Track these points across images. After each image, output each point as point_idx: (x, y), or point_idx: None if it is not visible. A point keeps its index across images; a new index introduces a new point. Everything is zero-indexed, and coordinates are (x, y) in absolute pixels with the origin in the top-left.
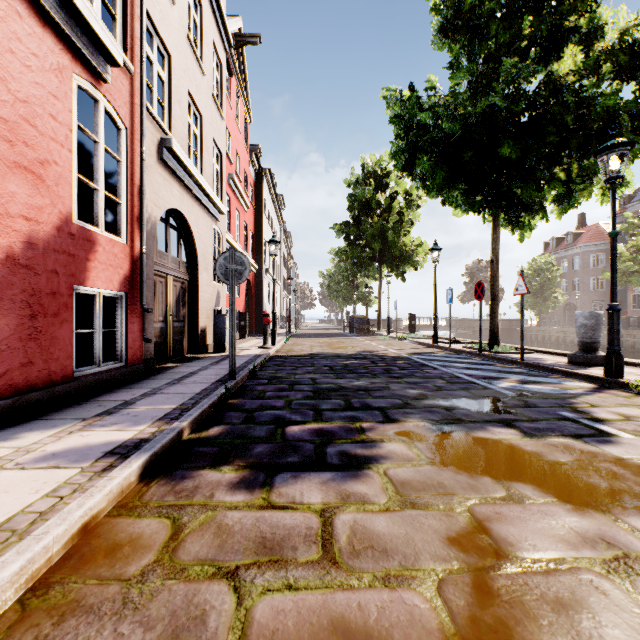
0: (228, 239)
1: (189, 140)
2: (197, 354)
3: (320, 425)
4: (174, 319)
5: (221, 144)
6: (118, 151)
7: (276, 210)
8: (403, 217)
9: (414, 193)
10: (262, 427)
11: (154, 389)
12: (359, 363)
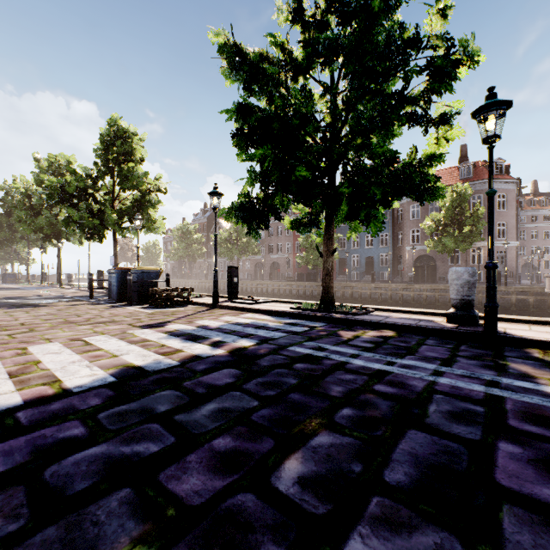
0: None
1: None
2: None
3: None
4: None
5: None
6: None
7: None
8: None
9: None
10: None
11: None
12: None
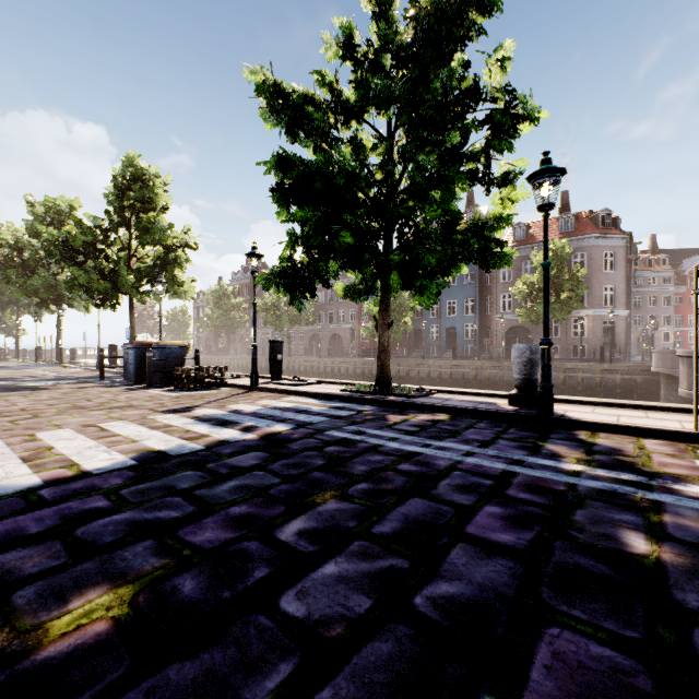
0: None
1: None
2: None
3: None
4: None
5: None
6: None
7: None
8: None
9: None
10: None
11: None
12: None
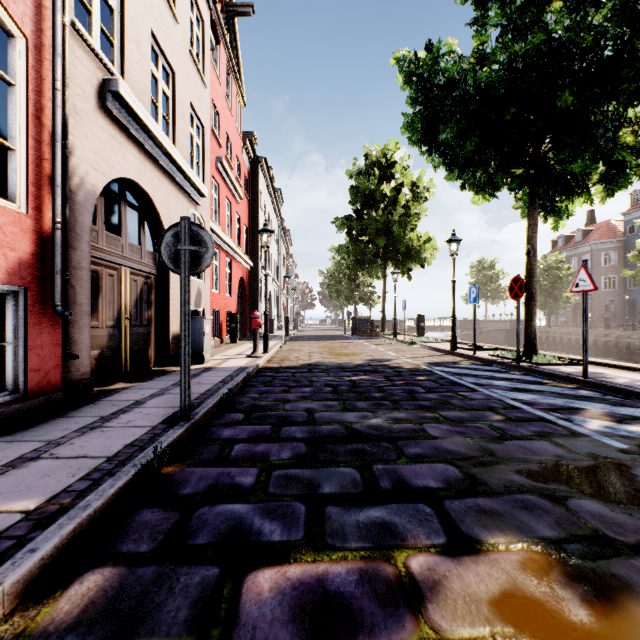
0: (215, 230)
1: (156, 99)
2: (167, 366)
3: (319, 566)
4: (133, 323)
5: (203, 115)
6: (10, 69)
7: (273, 204)
8: (409, 211)
9: (421, 185)
10: (191, 576)
11: (47, 444)
12: (370, 380)
